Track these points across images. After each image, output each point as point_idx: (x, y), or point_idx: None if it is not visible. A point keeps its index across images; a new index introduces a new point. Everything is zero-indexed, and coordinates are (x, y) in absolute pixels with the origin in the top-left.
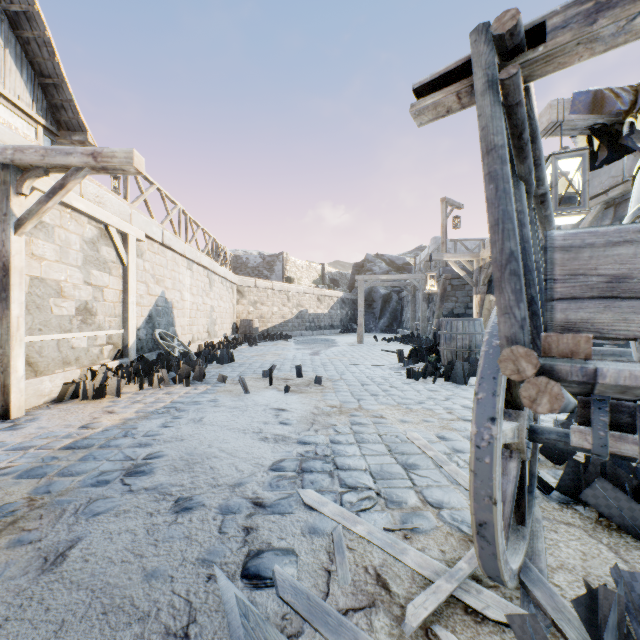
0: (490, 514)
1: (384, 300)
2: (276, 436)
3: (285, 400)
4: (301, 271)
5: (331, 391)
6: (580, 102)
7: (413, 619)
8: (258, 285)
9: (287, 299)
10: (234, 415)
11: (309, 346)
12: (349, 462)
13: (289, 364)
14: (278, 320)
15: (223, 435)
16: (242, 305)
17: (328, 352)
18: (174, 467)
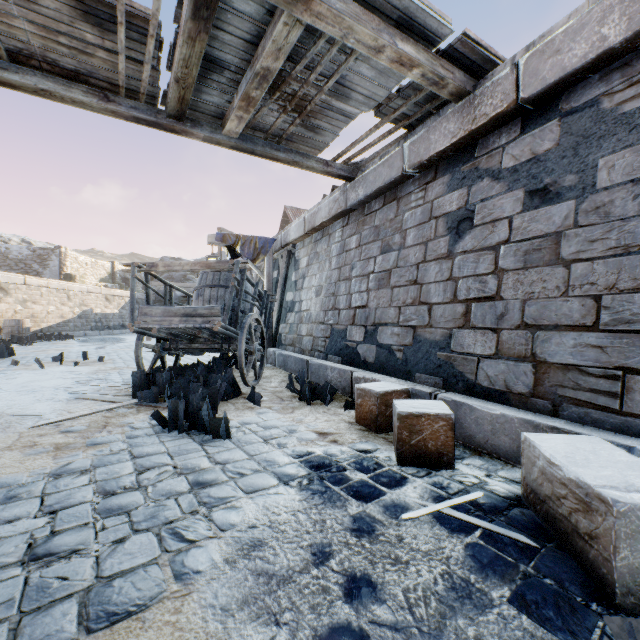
0: (139, 359)
1: (180, 301)
2: (73, 377)
3: (76, 368)
4: (85, 268)
5: (111, 363)
6: (219, 237)
7: (122, 388)
8: (29, 282)
9: (68, 298)
10: (40, 375)
11: (95, 343)
12: (114, 378)
13: (75, 355)
14: (56, 320)
15: (38, 380)
16: (7, 303)
17: (114, 346)
18: (17, 387)
